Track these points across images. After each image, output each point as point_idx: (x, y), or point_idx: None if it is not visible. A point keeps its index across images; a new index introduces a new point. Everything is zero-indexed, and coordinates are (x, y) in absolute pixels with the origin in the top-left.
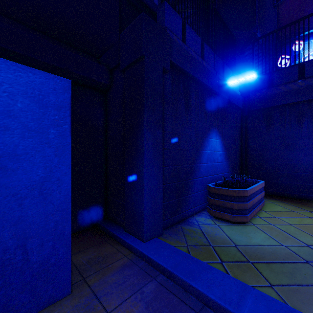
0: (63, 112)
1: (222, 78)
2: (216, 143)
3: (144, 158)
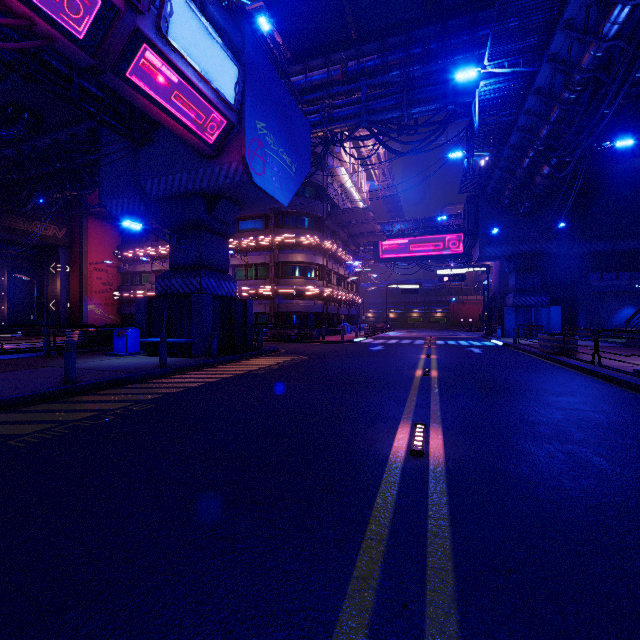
0: (560, 311)
1: (630, 285)
2: (631, 312)
3: (579, 318)
